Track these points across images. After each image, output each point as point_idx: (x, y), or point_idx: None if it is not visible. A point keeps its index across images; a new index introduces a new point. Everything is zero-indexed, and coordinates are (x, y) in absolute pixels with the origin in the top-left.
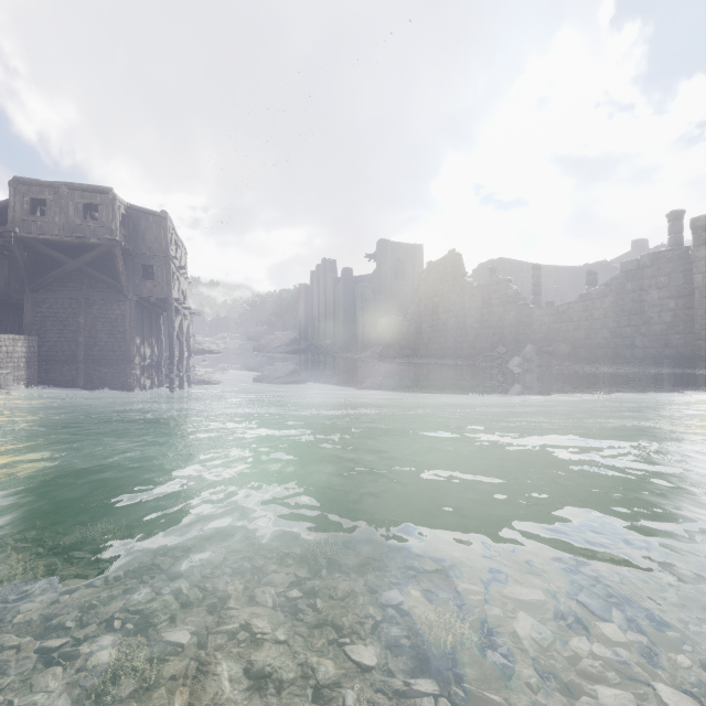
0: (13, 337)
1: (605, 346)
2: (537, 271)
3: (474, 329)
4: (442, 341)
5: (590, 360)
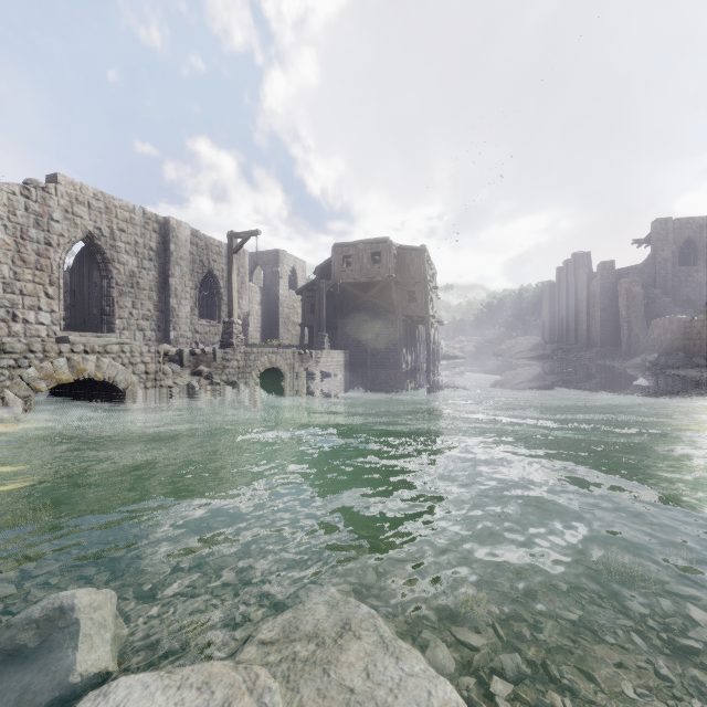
0: (339, 351)
1: None
2: None
3: None
4: None
5: None
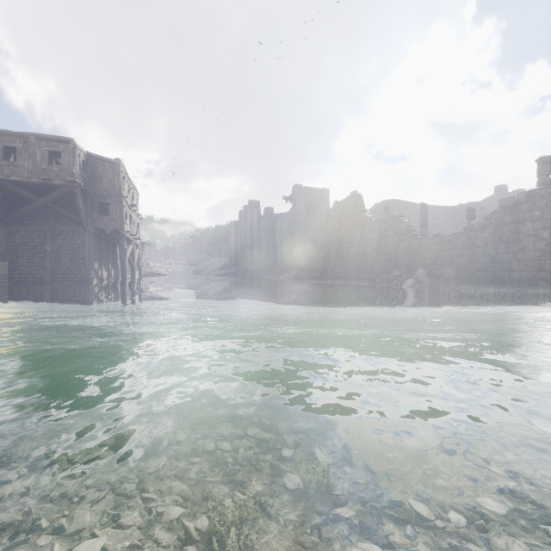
0: None
1: (485, 270)
2: (425, 209)
3: (373, 256)
4: (346, 266)
5: (472, 281)
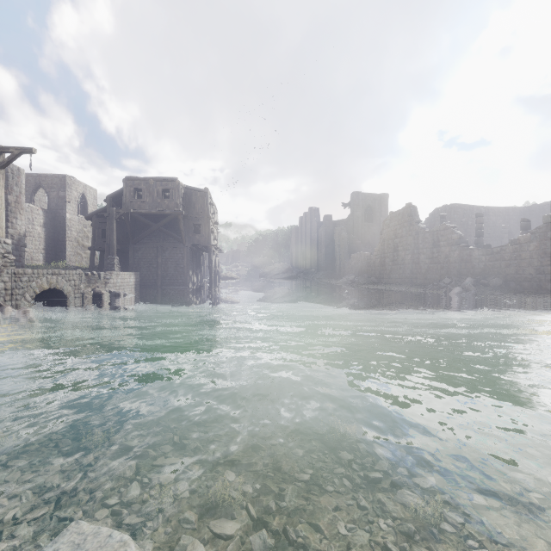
0: (129, 273)
1: (530, 280)
2: (480, 218)
3: (426, 264)
4: (401, 272)
5: (518, 290)
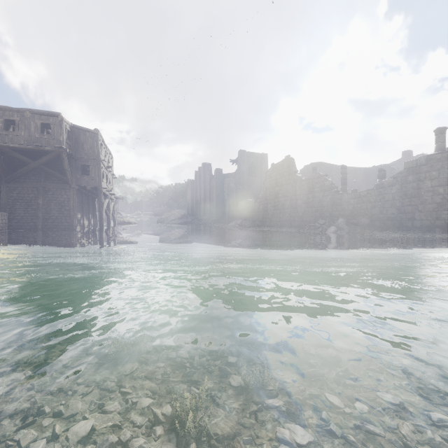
0: None
1: (393, 219)
2: (344, 170)
3: (303, 208)
4: (281, 216)
5: (383, 228)
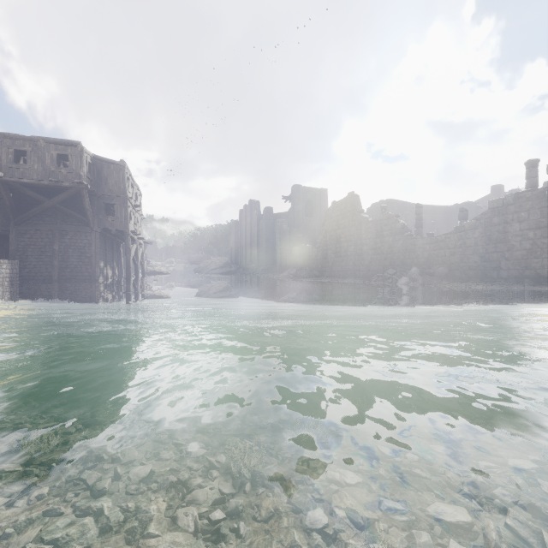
0: None
1: (475, 269)
2: (419, 209)
3: (369, 255)
4: (344, 264)
5: (464, 279)
